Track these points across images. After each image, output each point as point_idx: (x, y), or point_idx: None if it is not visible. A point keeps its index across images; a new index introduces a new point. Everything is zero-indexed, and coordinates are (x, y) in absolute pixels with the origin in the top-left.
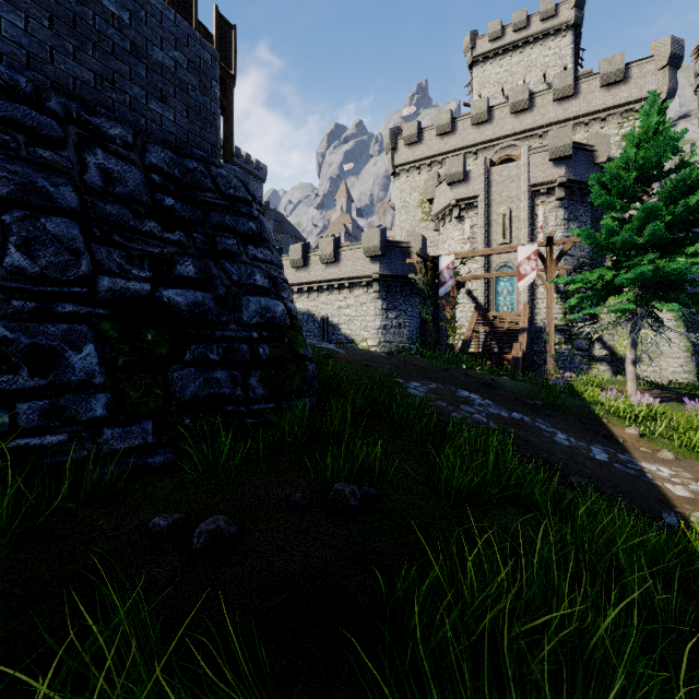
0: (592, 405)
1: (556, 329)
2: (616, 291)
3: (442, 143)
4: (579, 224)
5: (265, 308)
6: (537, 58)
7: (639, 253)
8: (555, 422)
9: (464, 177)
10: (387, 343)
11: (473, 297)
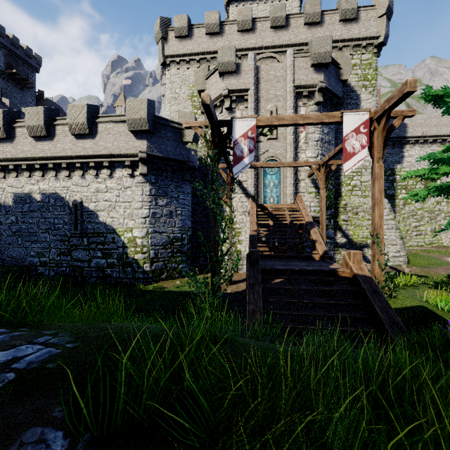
0: None
1: (315, 220)
2: None
3: (211, 42)
4: (329, 129)
5: None
6: None
7: None
8: None
9: (236, 69)
10: (156, 233)
11: (243, 188)
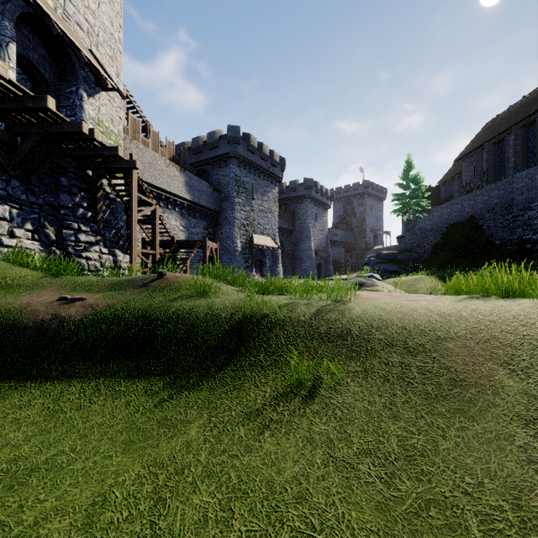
0: None
1: None
2: None
3: None
4: None
5: None
6: None
7: None
8: None
9: None
10: None
11: None
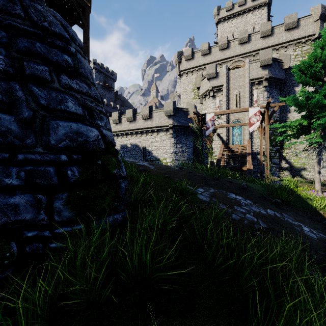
0: (307, 200)
1: (263, 153)
2: (306, 132)
3: (204, 59)
4: (274, 100)
5: (77, 132)
6: (250, 20)
7: (322, 110)
8: (293, 215)
9: (216, 75)
10: (176, 160)
11: (220, 137)
